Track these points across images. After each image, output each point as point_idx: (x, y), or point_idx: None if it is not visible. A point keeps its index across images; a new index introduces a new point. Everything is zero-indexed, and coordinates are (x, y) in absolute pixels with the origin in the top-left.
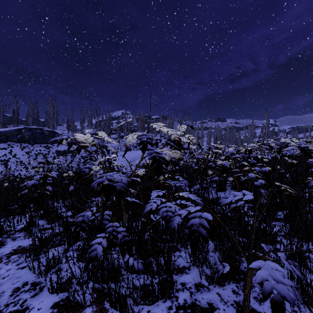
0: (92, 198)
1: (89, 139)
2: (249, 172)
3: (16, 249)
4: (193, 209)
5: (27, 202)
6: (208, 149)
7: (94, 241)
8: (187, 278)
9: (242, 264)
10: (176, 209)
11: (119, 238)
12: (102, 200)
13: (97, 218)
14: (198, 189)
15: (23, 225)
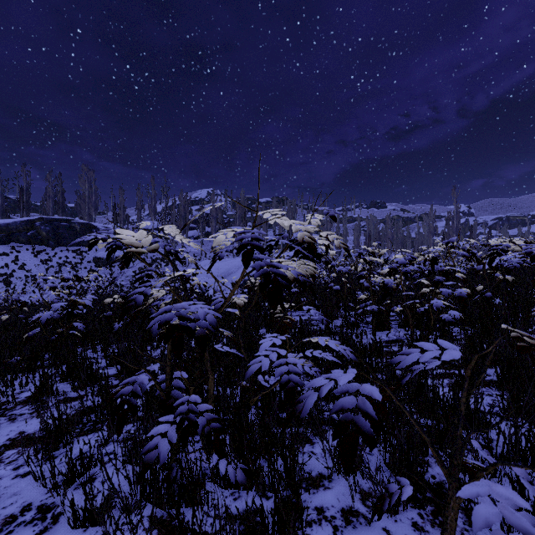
0: (154, 343)
1: (145, 240)
2: (432, 297)
3: (15, 438)
4: (344, 378)
5: (39, 350)
6: (358, 256)
7: (154, 430)
8: (327, 498)
9: (427, 470)
10: (305, 366)
11: (200, 426)
12: (169, 352)
13: (159, 386)
14: (342, 326)
15: (30, 392)
